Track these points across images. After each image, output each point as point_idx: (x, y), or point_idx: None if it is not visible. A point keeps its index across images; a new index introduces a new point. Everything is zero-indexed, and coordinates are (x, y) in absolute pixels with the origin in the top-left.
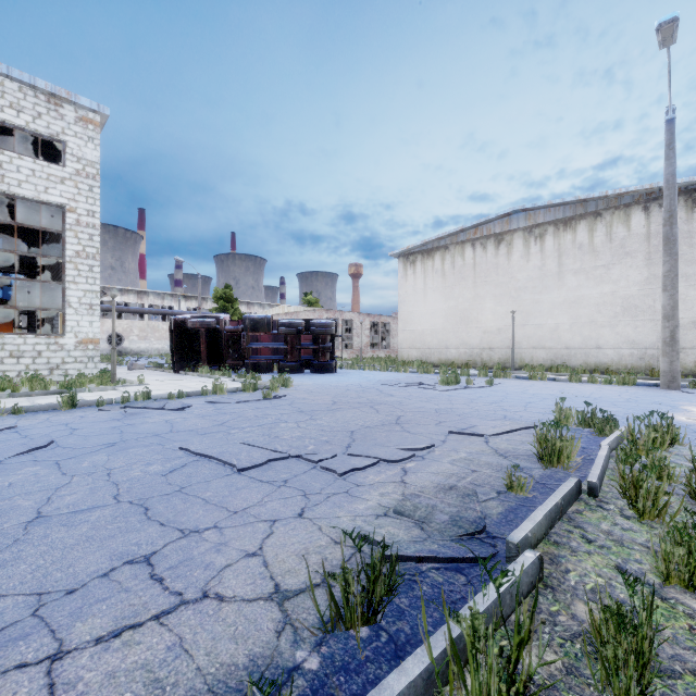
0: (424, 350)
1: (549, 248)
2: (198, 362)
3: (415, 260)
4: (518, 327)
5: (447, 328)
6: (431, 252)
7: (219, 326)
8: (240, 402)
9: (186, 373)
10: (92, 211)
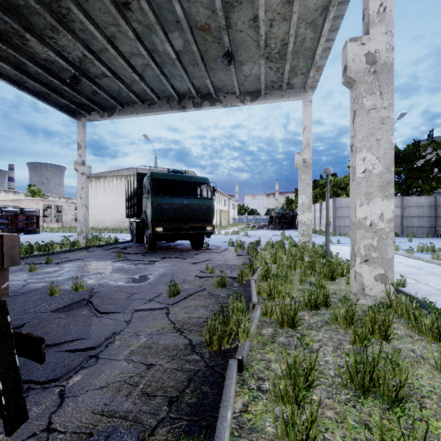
0: (96, 223)
1: None
2: None
3: (92, 180)
4: None
5: (106, 213)
6: (99, 178)
7: None
8: None
9: None
10: None
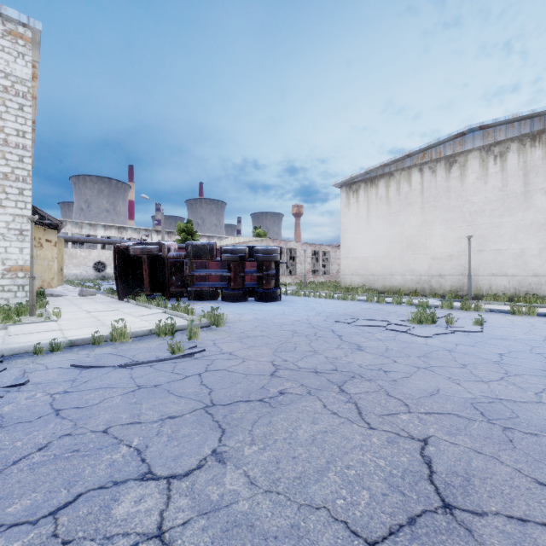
0: (367, 277)
1: (512, 166)
2: (141, 289)
3: (358, 189)
4: (473, 253)
5: (392, 255)
6: (374, 180)
7: (162, 253)
8: (127, 366)
9: (129, 301)
10: (23, 131)
